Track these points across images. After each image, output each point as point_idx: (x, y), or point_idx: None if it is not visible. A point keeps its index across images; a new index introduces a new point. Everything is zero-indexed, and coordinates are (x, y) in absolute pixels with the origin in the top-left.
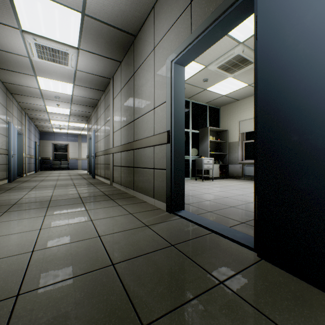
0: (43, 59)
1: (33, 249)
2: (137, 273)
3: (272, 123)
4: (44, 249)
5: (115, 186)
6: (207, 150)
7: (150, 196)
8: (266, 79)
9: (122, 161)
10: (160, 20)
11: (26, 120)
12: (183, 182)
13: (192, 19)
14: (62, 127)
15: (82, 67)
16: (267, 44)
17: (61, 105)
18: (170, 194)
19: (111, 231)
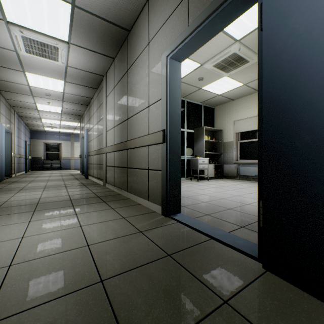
0: (32, 53)
1: (10, 263)
2: (129, 292)
3: (280, 121)
4: (24, 263)
5: (108, 187)
6: (202, 149)
7: (144, 198)
8: (272, 72)
9: (115, 161)
10: (155, 13)
11: (15, 118)
12: (179, 183)
13: (189, 10)
14: (53, 126)
15: (73, 63)
16: (274, 34)
17: (52, 103)
18: (165, 196)
19: (101, 238)
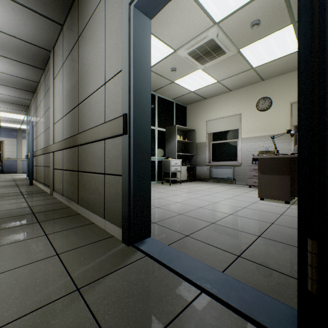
0: None
1: None
2: None
3: None
4: None
5: (55, 196)
6: (174, 150)
7: (99, 215)
8: None
9: (64, 162)
10: None
11: None
12: (149, 194)
13: None
14: None
15: None
16: None
17: None
18: (128, 215)
19: None
